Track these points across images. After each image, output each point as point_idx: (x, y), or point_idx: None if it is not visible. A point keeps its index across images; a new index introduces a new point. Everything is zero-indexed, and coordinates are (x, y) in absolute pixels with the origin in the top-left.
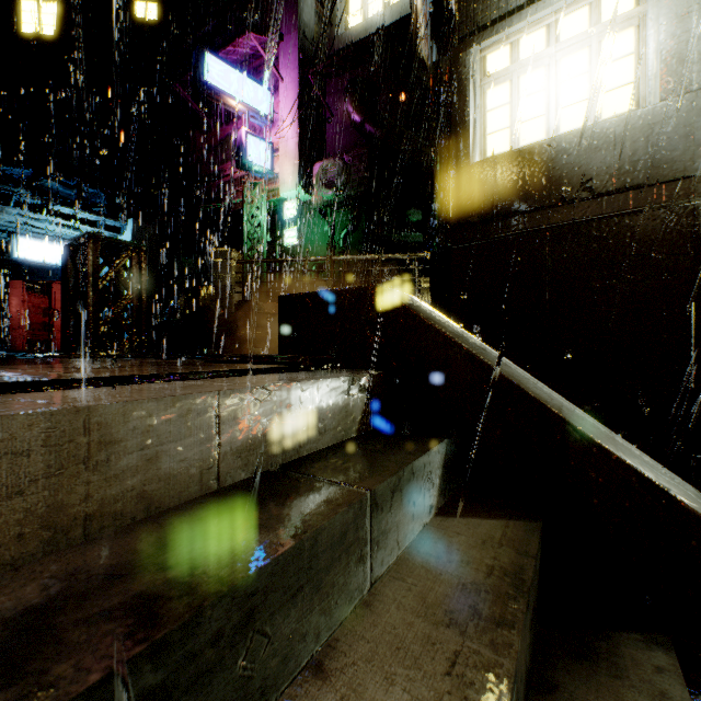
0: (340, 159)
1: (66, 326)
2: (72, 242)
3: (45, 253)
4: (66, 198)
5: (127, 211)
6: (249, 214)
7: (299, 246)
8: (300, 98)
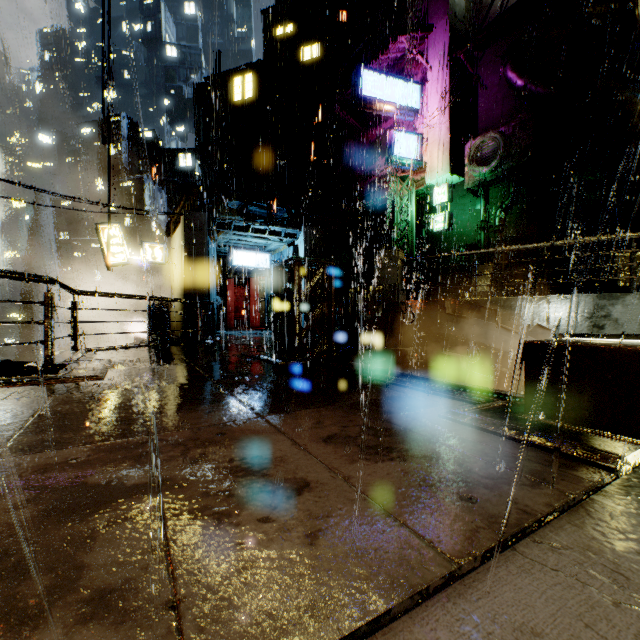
0: (496, 132)
1: (277, 332)
2: (282, 264)
3: (249, 260)
4: (260, 216)
5: (301, 220)
6: (399, 206)
7: (449, 230)
8: (451, 81)
